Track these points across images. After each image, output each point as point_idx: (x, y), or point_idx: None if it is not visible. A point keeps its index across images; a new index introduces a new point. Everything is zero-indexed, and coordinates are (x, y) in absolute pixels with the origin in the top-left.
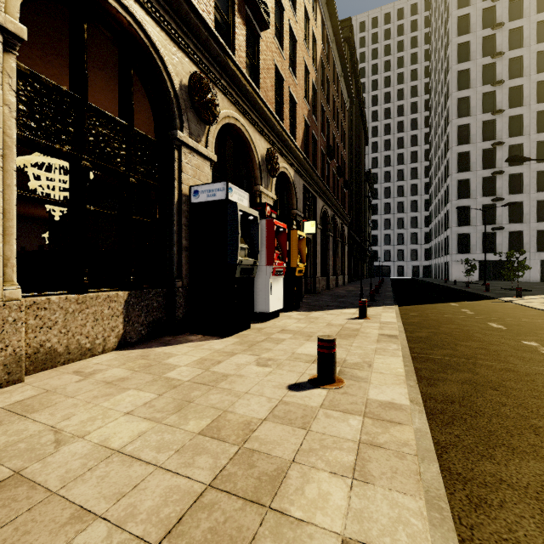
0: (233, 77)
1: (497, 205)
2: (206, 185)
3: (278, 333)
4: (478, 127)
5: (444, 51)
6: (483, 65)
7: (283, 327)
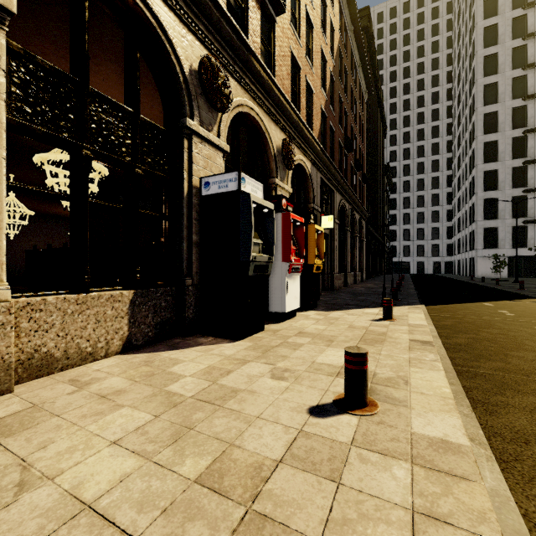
0: (247, 63)
1: (529, 196)
2: (217, 176)
3: (295, 336)
4: (508, 114)
5: (469, 36)
6: (512, 48)
7: (300, 329)
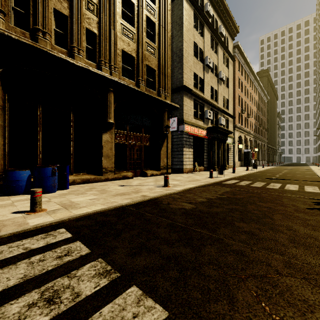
0: (246, 131)
1: None
2: (246, 149)
3: None
4: None
5: (319, 56)
6: None
7: None
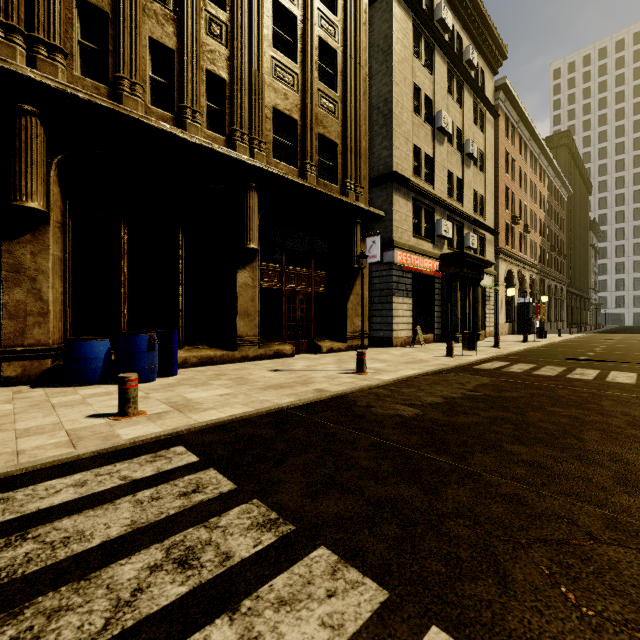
0: (522, 262)
1: None
2: (522, 298)
3: None
4: None
5: None
6: None
7: None
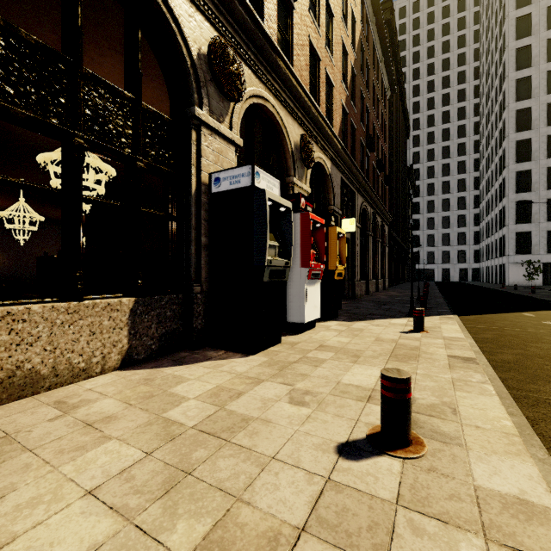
0: (262, 49)
1: None
2: (228, 171)
3: (315, 350)
4: (542, 110)
5: (499, 28)
6: (547, 39)
7: (321, 342)
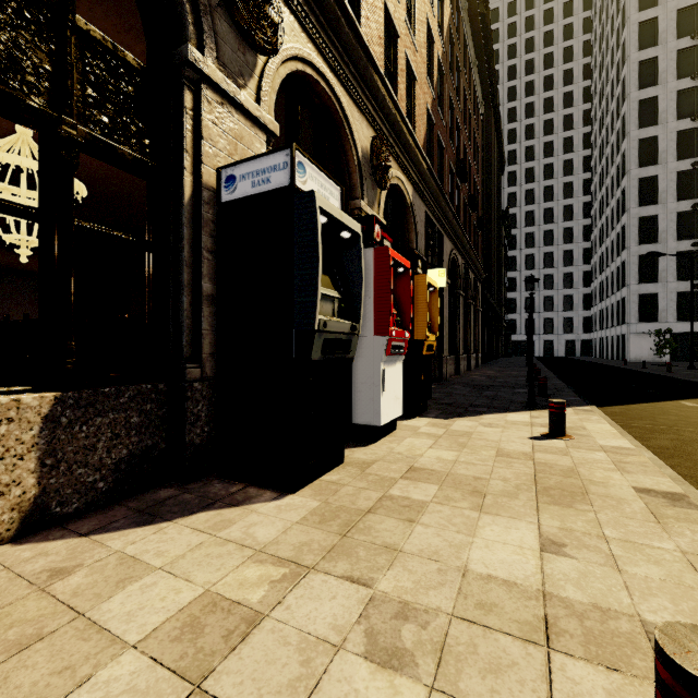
0: None
1: None
2: (249, 162)
3: (404, 480)
4: (671, 139)
5: (617, 36)
6: (677, 51)
7: (410, 461)
